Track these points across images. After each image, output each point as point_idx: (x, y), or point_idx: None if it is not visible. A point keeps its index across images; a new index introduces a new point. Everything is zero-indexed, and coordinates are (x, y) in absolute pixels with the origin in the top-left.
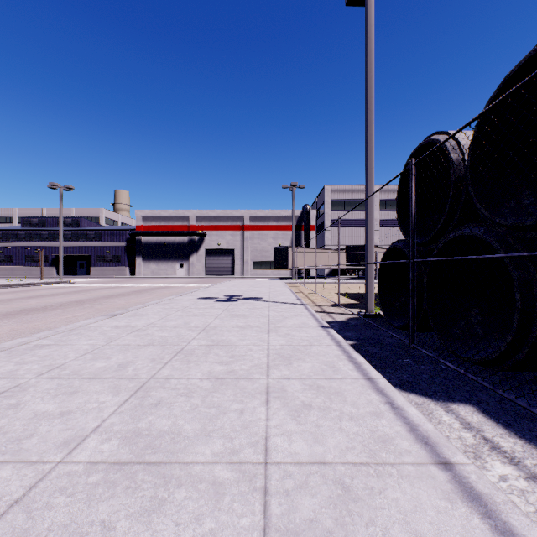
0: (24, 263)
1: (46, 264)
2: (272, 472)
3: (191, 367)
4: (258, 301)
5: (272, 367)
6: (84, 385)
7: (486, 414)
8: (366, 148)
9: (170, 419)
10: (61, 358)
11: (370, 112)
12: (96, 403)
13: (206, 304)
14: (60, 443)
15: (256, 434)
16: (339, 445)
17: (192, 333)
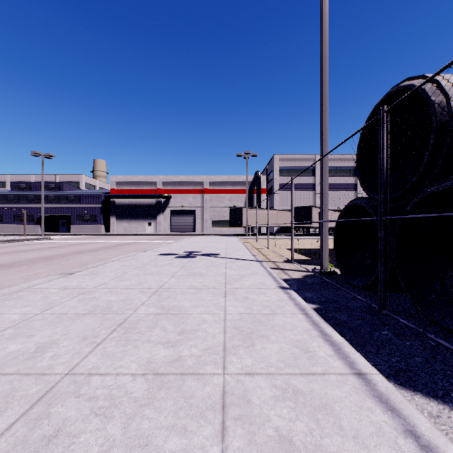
0: (13, 221)
1: (32, 223)
2: None
3: (127, 351)
4: (215, 257)
5: (229, 352)
6: None
7: None
8: (320, 109)
9: None
10: None
11: (325, 72)
12: None
13: (165, 260)
14: None
15: None
16: None
17: (142, 296)
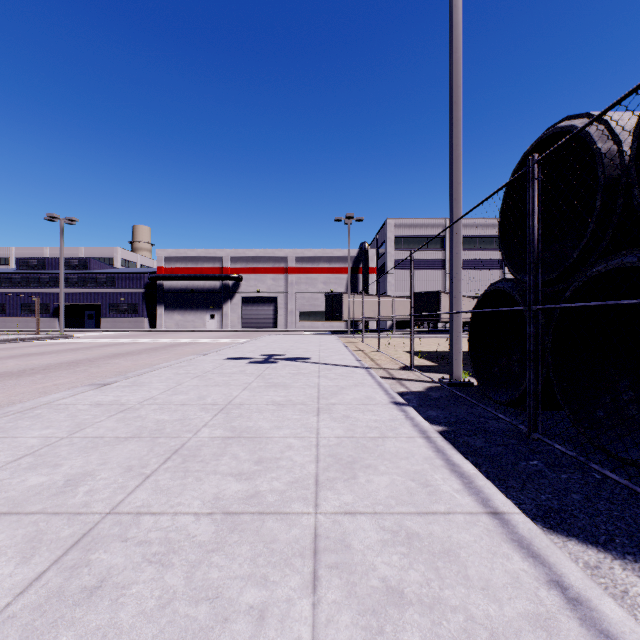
0: (20, 313)
1: (47, 315)
2: None
3: (187, 485)
4: (304, 363)
5: (323, 486)
6: None
7: None
8: (450, 157)
9: None
10: None
11: (456, 106)
12: None
13: (235, 367)
14: None
15: None
16: None
17: (205, 415)
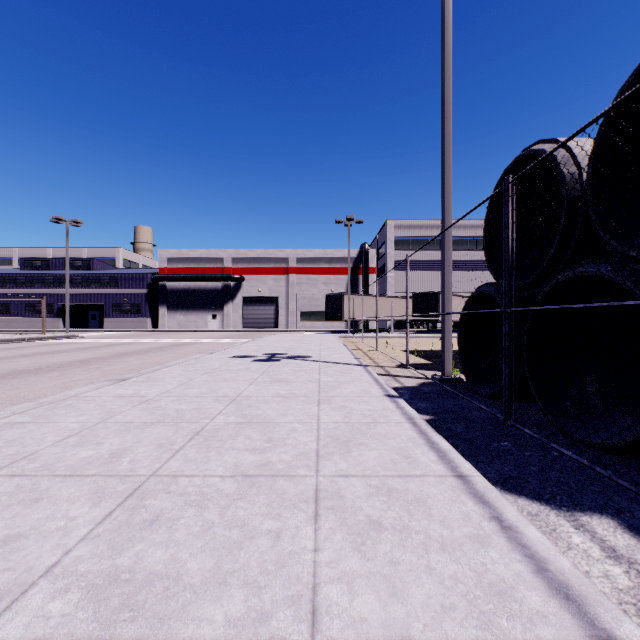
0: (24, 313)
1: (51, 315)
2: None
3: (211, 457)
4: (305, 361)
5: (323, 458)
6: (53, 488)
7: (634, 532)
8: (442, 168)
9: (168, 550)
10: (34, 443)
11: (447, 121)
12: (62, 519)
13: (241, 364)
14: None
15: (298, 579)
16: (430, 603)
17: (218, 405)
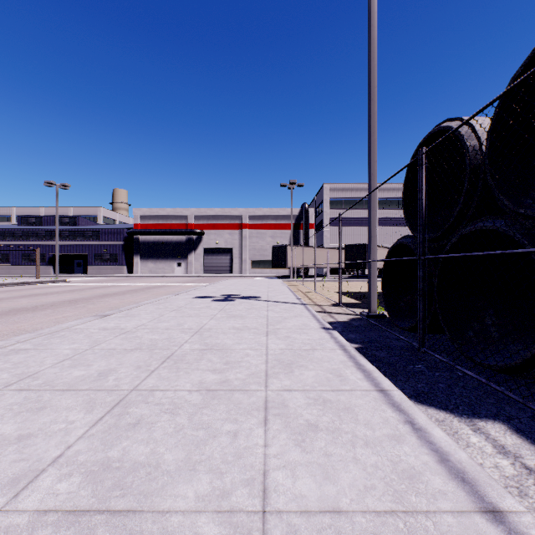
0: (21, 261)
1: (43, 263)
2: (272, 527)
3: (180, 375)
4: (256, 301)
5: (271, 376)
6: (54, 399)
7: (520, 433)
8: (369, 141)
9: (149, 446)
10: (36, 365)
11: (373, 102)
12: (63, 422)
13: (202, 303)
14: (7, 481)
15: (252, 466)
16: (355, 484)
17: (185, 336)
